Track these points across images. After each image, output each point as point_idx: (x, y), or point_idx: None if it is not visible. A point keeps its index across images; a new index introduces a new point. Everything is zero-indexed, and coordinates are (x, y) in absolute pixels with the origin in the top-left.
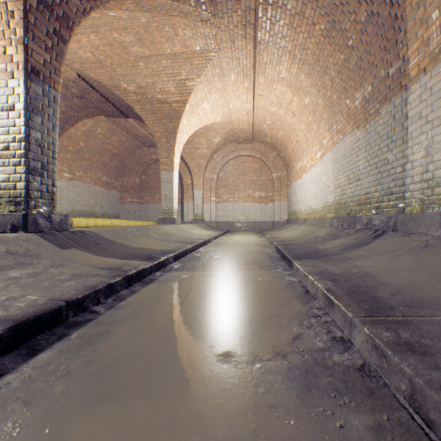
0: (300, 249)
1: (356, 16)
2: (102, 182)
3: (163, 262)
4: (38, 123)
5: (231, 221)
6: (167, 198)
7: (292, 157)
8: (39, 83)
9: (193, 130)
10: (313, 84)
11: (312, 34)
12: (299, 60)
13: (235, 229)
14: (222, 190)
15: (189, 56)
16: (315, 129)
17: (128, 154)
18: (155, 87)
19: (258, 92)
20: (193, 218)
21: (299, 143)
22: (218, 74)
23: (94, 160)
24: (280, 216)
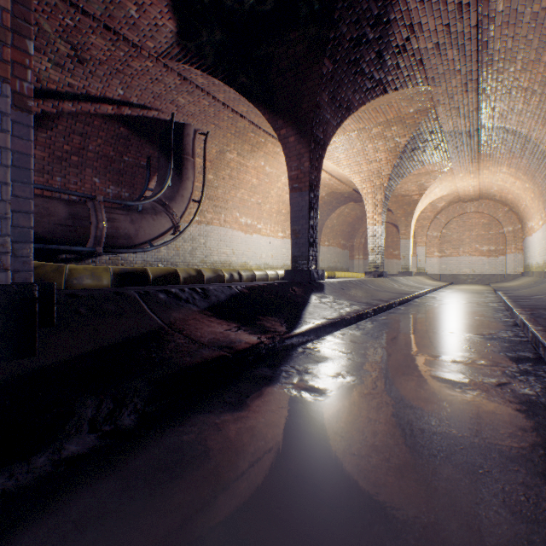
0: (506, 289)
1: (543, 166)
2: (340, 245)
3: (431, 290)
4: (381, 239)
5: (454, 274)
6: (404, 258)
7: (523, 215)
8: (382, 225)
9: (423, 206)
10: (528, 180)
11: (520, 162)
12: (514, 168)
13: (459, 282)
14: (444, 246)
15: (429, 173)
16: (536, 204)
17: (357, 220)
18: (401, 189)
19: (483, 176)
20: (415, 271)
21: (527, 207)
22: (448, 175)
23: (338, 230)
24: (512, 269)
